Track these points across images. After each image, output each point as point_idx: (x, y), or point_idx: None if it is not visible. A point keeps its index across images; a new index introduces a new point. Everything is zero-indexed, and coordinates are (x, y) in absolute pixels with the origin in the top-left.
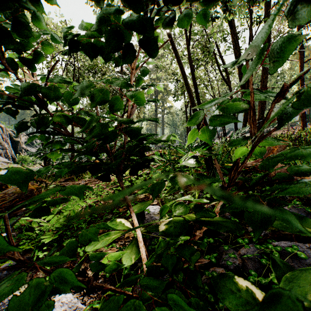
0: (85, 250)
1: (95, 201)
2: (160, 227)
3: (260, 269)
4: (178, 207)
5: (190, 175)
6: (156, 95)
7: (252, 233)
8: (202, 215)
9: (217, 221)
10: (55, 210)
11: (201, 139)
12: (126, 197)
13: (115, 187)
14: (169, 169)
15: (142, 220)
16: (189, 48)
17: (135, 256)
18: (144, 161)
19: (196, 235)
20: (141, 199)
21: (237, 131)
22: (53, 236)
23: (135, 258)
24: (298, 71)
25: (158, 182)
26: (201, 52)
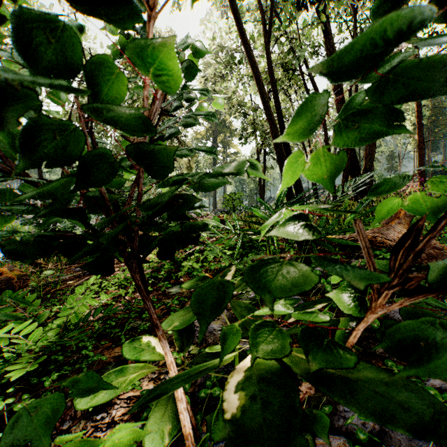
0: (75, 405)
1: (116, 297)
2: (223, 395)
3: (418, 441)
4: (267, 339)
5: (308, 267)
6: (214, 137)
7: (390, 362)
8: (332, 365)
9: (365, 378)
10: (43, 315)
11: (318, 179)
12: (149, 308)
13: (151, 273)
14: (235, 244)
15: (189, 340)
16: (268, 49)
17: (171, 425)
18: (188, 229)
19: (302, 395)
20: (190, 292)
21: (346, 183)
22: (30, 365)
23: (171, 430)
24: (413, 105)
25: (220, 287)
26: (281, 70)
